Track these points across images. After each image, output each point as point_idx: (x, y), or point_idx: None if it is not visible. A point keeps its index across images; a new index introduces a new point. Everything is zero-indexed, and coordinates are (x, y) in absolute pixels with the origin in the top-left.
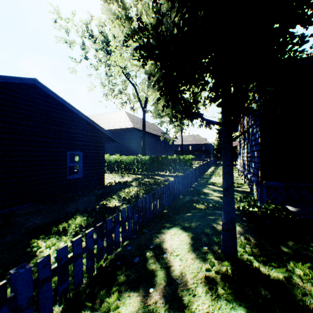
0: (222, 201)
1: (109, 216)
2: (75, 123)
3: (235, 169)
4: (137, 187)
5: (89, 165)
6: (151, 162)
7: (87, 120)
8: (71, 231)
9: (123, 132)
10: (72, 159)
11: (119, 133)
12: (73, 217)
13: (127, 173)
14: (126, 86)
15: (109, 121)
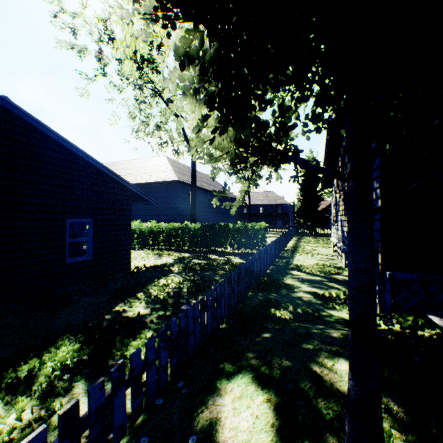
0: (316, 301)
1: (123, 341)
2: (80, 173)
3: (327, 242)
4: (180, 274)
5: (105, 239)
6: (204, 233)
7: (101, 168)
8: (41, 380)
9: (163, 188)
10: (79, 229)
11: (157, 189)
12: (55, 345)
13: (167, 250)
14: (167, 119)
15: (142, 171)
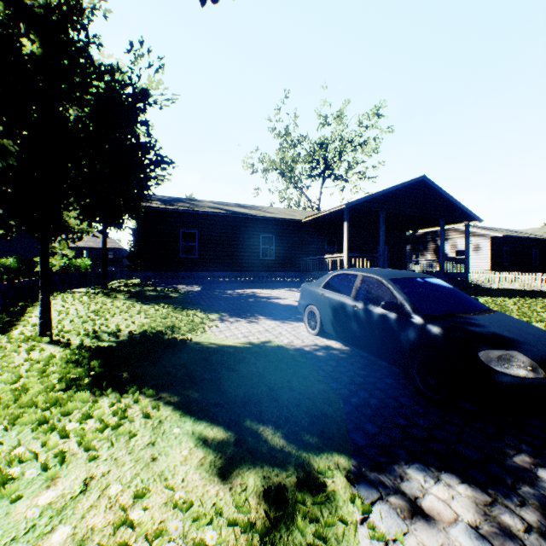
0: None
1: None
2: None
3: None
4: None
5: None
6: (21, 268)
7: None
8: None
9: None
10: None
11: None
12: None
13: None
14: None
15: None
